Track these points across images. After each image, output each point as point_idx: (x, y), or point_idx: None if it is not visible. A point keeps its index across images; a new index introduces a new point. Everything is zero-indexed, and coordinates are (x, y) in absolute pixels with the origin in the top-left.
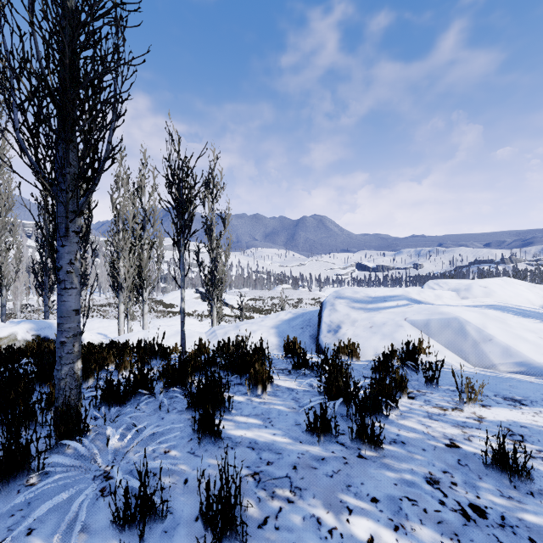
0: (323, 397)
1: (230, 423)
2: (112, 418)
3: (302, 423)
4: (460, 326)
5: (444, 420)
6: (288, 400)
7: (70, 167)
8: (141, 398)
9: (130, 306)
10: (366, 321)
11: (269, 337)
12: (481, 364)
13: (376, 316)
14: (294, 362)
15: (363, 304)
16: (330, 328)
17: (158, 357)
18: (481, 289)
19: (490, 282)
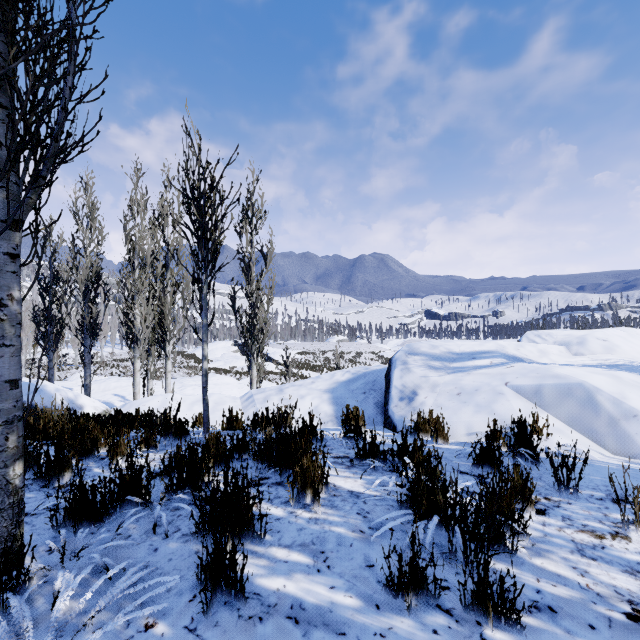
0: (406, 512)
1: (261, 562)
2: (77, 549)
3: (377, 564)
4: (587, 395)
5: (605, 558)
6: (352, 514)
7: (0, 149)
8: (131, 508)
9: (151, 362)
10: (452, 386)
11: (321, 404)
12: (624, 451)
13: (464, 378)
14: (359, 449)
15: (445, 362)
16: (403, 395)
17: (171, 436)
18: (600, 343)
19: (610, 333)
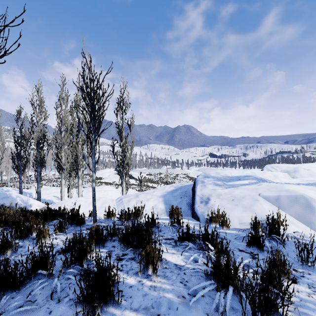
0: (211, 282)
1: None
2: None
3: None
4: (306, 202)
5: None
6: (177, 283)
7: None
8: (41, 277)
9: (71, 180)
10: (229, 195)
11: (158, 204)
12: None
13: (235, 191)
14: (179, 235)
15: (224, 181)
16: (202, 200)
17: (74, 224)
18: (306, 171)
19: (310, 166)
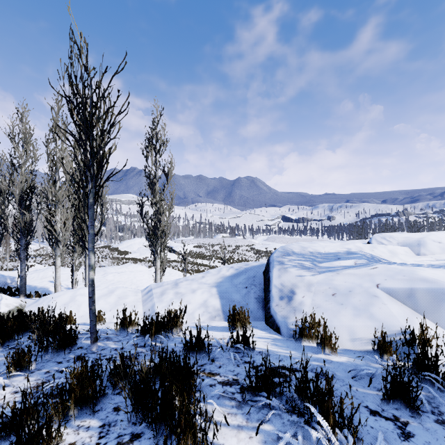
0: None
1: None
2: None
3: None
4: None
5: None
6: None
7: None
8: None
9: (75, 258)
10: (325, 286)
11: (210, 298)
12: None
13: (335, 278)
14: (251, 381)
15: (315, 262)
16: (282, 294)
17: (53, 350)
18: (437, 245)
19: (441, 236)
